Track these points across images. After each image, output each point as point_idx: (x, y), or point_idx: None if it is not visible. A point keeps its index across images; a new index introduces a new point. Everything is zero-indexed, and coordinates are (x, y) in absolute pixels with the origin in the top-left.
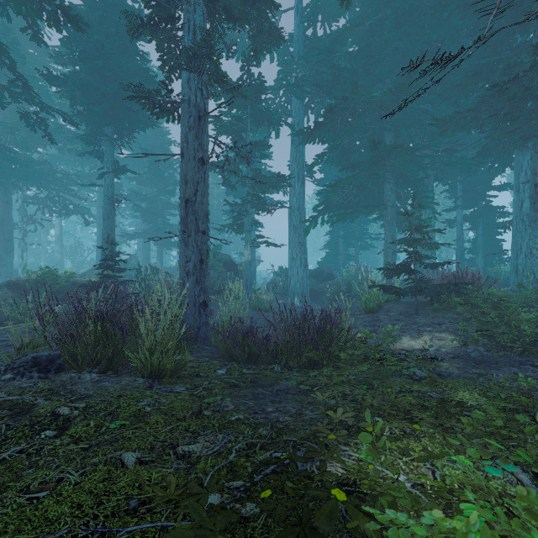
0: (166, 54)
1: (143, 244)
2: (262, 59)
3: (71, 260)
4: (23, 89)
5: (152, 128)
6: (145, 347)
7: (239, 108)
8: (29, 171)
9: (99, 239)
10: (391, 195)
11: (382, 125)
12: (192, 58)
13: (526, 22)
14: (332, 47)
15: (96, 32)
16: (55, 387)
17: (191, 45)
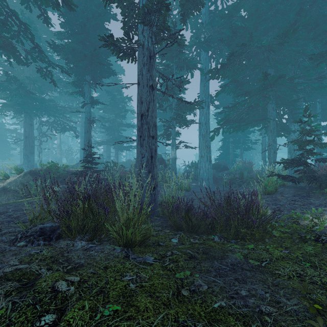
0: (127, 16)
1: (106, 148)
2: (180, 29)
3: (65, 158)
4: (38, 52)
5: (113, 76)
6: (121, 222)
7: (168, 59)
8: (43, 105)
9: (81, 145)
10: (272, 112)
11: (267, 64)
12: (147, 13)
13: None
14: (231, 13)
15: (80, 17)
16: (55, 255)
17: (147, 3)
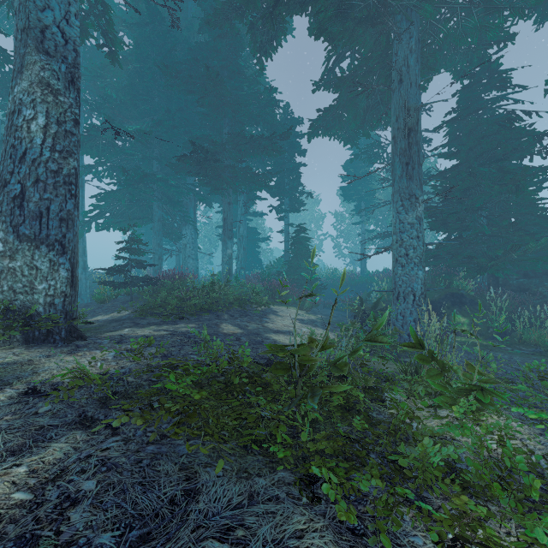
0: None
1: None
2: None
3: None
4: None
5: None
6: None
7: None
8: None
9: None
10: (158, 211)
11: (148, 153)
12: None
13: (221, 116)
14: (100, 72)
15: None
16: None
17: None
